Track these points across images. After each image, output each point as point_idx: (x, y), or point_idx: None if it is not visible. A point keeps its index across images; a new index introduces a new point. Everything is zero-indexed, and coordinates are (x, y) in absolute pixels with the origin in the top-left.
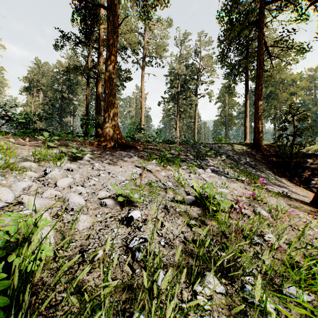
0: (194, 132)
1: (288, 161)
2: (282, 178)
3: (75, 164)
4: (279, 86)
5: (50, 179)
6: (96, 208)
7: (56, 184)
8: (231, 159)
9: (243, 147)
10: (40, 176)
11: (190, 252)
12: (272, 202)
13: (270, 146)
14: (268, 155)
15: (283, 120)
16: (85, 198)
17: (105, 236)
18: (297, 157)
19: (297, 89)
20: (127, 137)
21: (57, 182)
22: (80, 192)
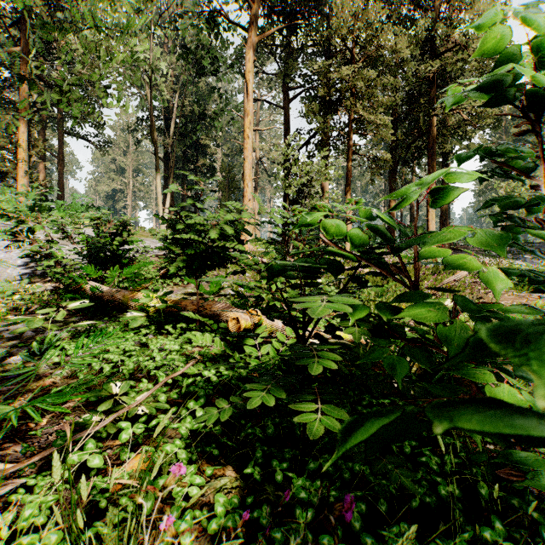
0: None
1: None
2: None
3: None
4: None
5: None
6: None
7: None
8: None
9: None
10: None
11: None
12: None
13: None
14: None
15: None
16: None
17: None
18: None
19: None
20: None
21: None
22: None
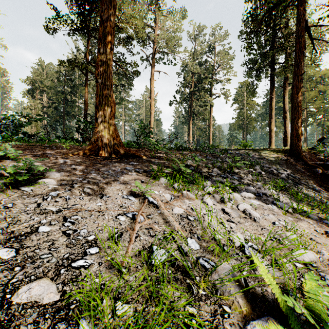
0: (208, 137)
1: None
2: None
3: (8, 195)
4: (305, 84)
5: None
6: None
7: None
8: (267, 171)
9: (278, 154)
10: None
11: None
12: None
13: (309, 153)
14: (314, 165)
15: None
16: None
17: None
18: None
19: (327, 86)
20: (132, 143)
21: None
22: None
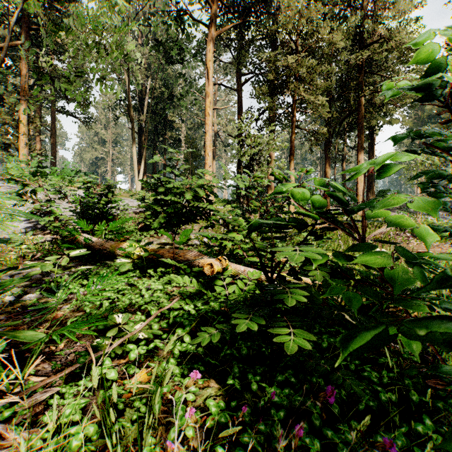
0: None
1: None
2: None
3: None
4: None
5: None
6: None
7: None
8: None
9: None
10: None
11: None
12: None
13: None
14: None
15: None
16: None
17: None
18: None
19: None
20: None
21: None
22: None
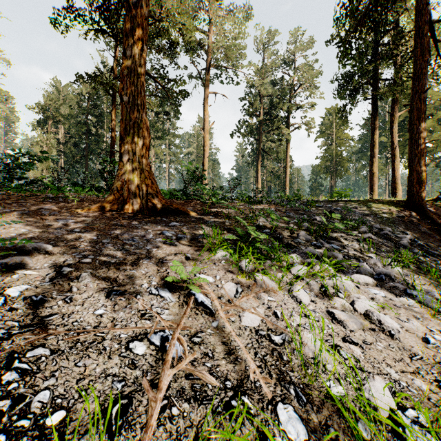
0: (283, 183)
1: None
2: None
3: None
4: None
5: None
6: None
7: None
8: (379, 234)
9: (390, 208)
10: None
11: None
12: None
13: (435, 207)
14: None
15: None
16: None
17: None
18: None
19: None
20: (177, 192)
21: None
22: None
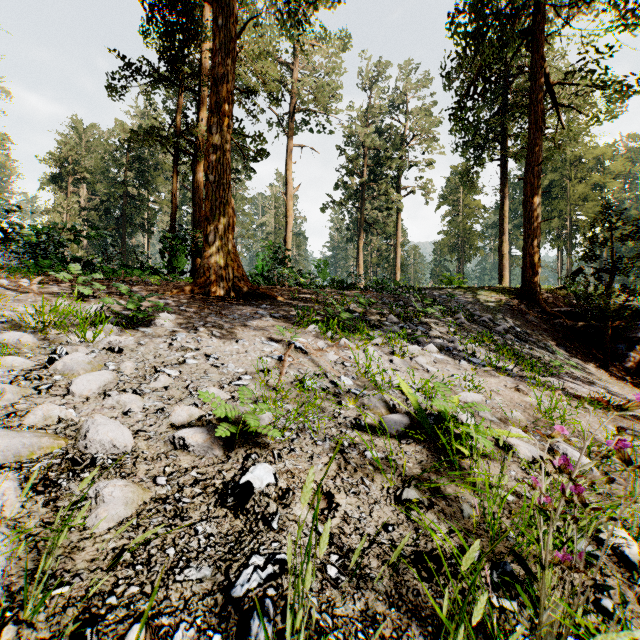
0: (393, 267)
1: (597, 326)
2: (586, 362)
3: (131, 335)
4: (569, 171)
5: (61, 375)
6: (160, 457)
7: (70, 387)
8: (477, 321)
9: (501, 296)
10: (39, 366)
11: (413, 602)
12: (584, 423)
13: (556, 295)
14: (555, 313)
15: (589, 240)
16: (135, 427)
17: (168, 552)
18: (616, 318)
19: (607, 176)
20: (257, 276)
21: (72, 383)
22: (126, 408)
